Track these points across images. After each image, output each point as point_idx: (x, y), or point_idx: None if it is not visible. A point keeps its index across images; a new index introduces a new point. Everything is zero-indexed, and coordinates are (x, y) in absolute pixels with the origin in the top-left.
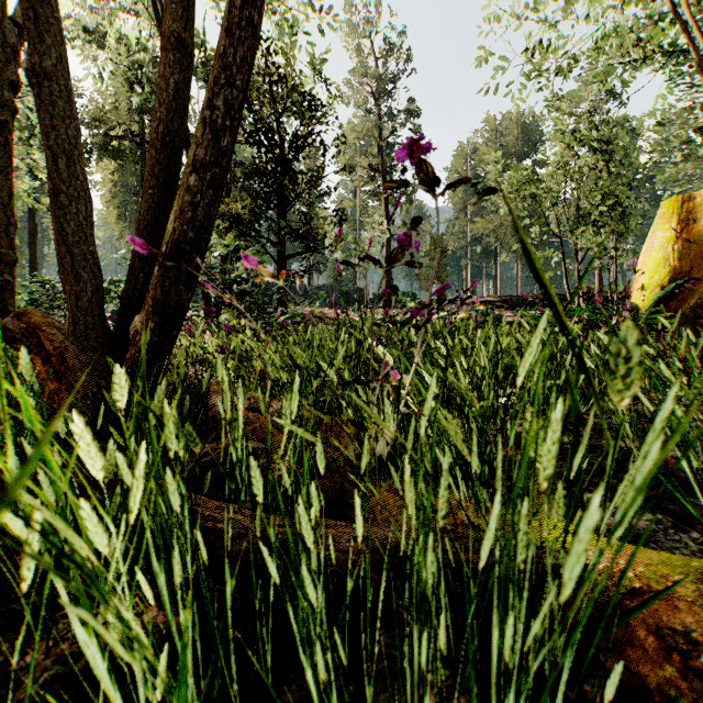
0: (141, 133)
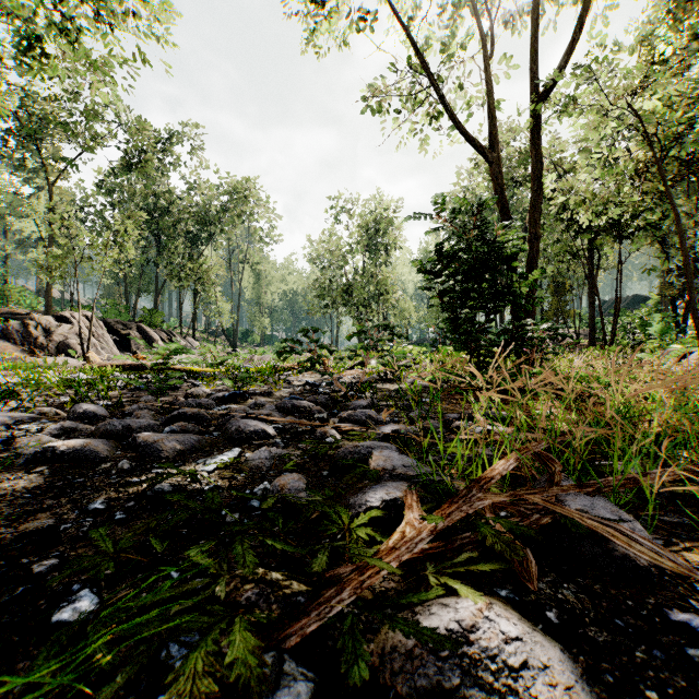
0: None
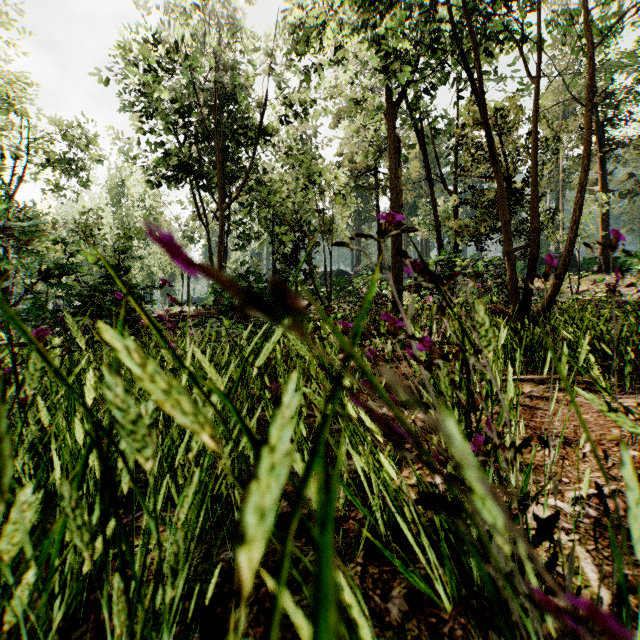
0: (375, 167)
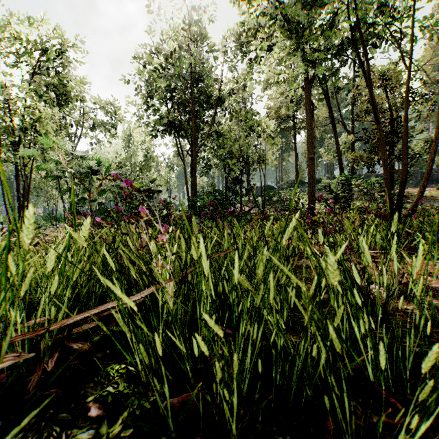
0: (294, 114)
